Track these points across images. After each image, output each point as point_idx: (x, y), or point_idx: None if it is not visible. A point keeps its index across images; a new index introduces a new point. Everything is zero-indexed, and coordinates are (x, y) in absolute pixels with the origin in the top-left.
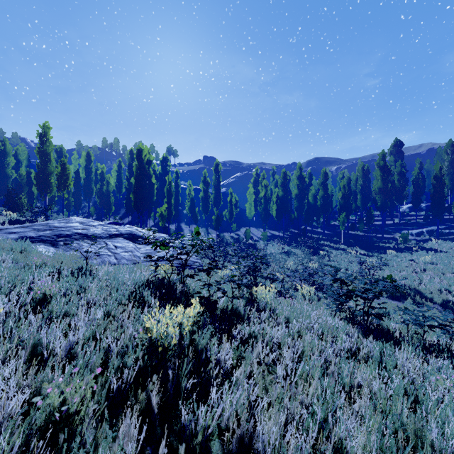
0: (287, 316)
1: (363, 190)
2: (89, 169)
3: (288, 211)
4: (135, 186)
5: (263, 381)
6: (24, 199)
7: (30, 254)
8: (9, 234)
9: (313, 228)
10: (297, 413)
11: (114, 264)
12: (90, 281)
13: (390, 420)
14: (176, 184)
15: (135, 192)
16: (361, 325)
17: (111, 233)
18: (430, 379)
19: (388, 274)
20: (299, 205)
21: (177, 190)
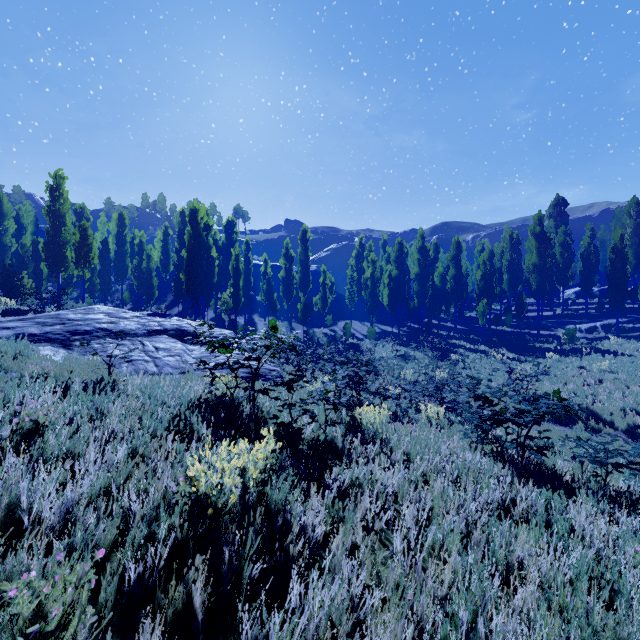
0: (406, 450)
1: (511, 268)
2: (122, 237)
3: (405, 297)
4: (187, 261)
5: (372, 557)
6: (27, 280)
7: (28, 359)
8: (0, 330)
9: (441, 322)
10: (428, 617)
11: (153, 374)
12: (112, 401)
13: (574, 625)
14: (247, 258)
15: (187, 270)
16: (514, 463)
17: (151, 329)
18: (623, 548)
19: (548, 388)
20: (421, 289)
21: (248, 268)
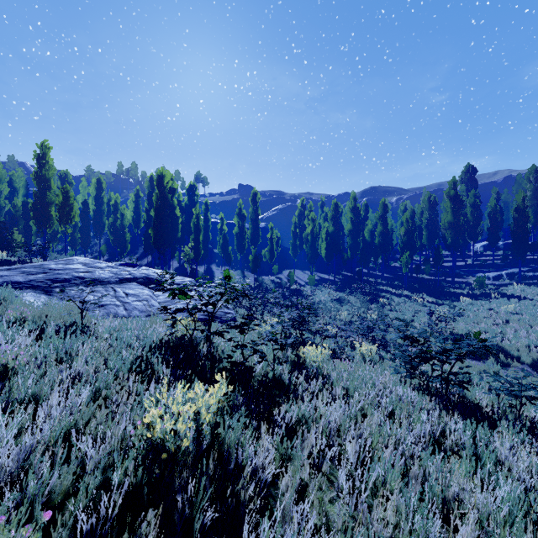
0: (345, 386)
1: (430, 225)
2: (100, 199)
3: (340, 249)
4: (155, 219)
5: (319, 493)
6: (18, 235)
7: (11, 304)
8: None
9: (370, 271)
10: None
11: (123, 317)
12: (82, 343)
13: None
14: (206, 217)
15: (155, 227)
16: (440, 396)
17: (122, 277)
18: None
19: (463, 327)
20: (353, 243)
21: (207, 225)
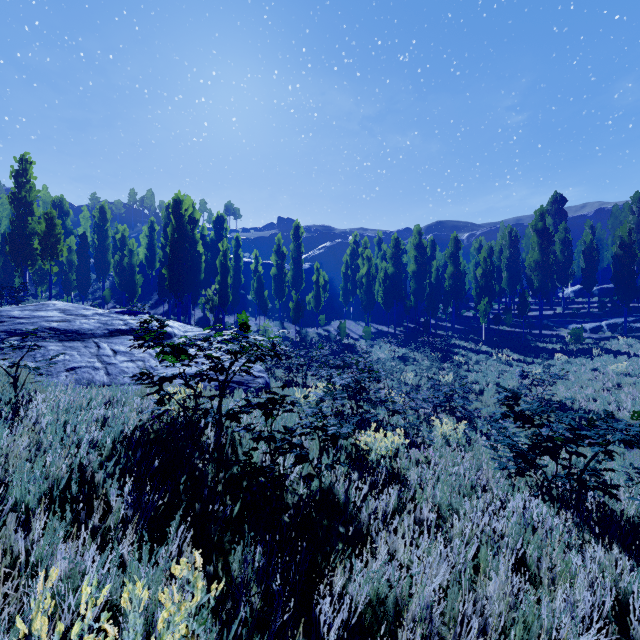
0: (435, 500)
1: (511, 265)
2: (104, 232)
3: (401, 295)
4: (170, 256)
5: None
6: None
7: None
8: None
9: (438, 321)
10: None
11: (102, 385)
12: None
13: None
14: (237, 255)
15: (170, 266)
16: (575, 509)
17: (113, 328)
18: None
19: (565, 393)
20: (418, 287)
21: (238, 265)
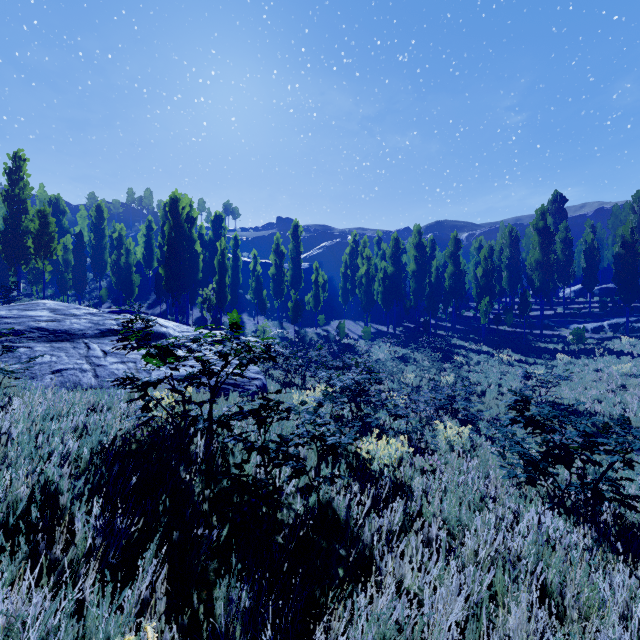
0: (444, 515)
1: (511, 265)
2: (101, 231)
3: (401, 295)
4: (167, 255)
5: None
6: None
7: None
8: None
9: (438, 321)
10: None
11: (89, 389)
12: None
13: None
14: (235, 255)
15: (167, 265)
16: (592, 522)
17: (105, 328)
18: None
19: (569, 395)
20: (418, 287)
21: (236, 264)
